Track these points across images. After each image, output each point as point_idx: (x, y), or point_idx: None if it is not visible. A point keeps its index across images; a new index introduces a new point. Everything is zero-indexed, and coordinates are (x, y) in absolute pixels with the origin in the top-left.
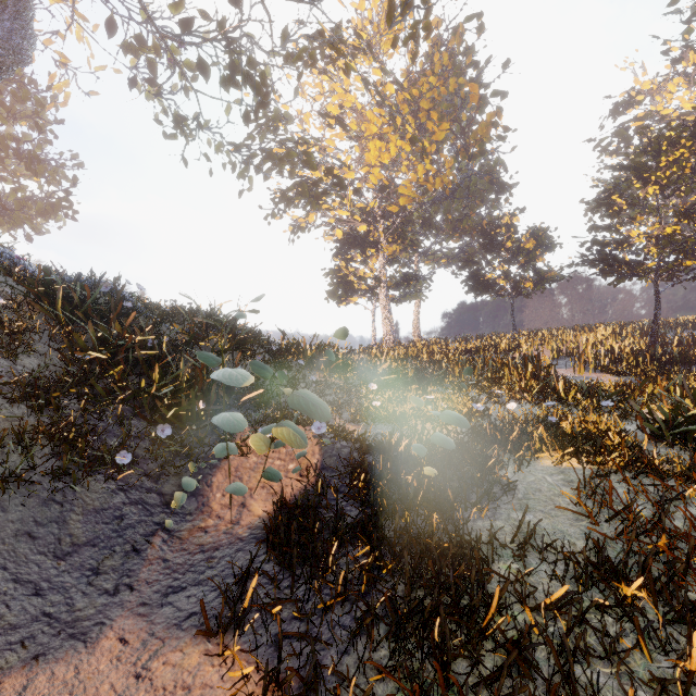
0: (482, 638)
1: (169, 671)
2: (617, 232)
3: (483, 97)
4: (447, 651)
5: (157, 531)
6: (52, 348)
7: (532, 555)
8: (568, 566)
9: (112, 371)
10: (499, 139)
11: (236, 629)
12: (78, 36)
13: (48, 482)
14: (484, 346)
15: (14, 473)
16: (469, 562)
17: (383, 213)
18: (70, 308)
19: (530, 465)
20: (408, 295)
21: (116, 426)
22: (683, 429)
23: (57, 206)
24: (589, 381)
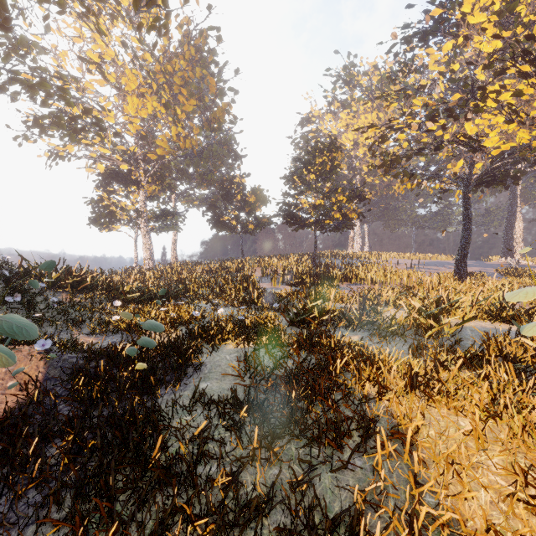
0: (146, 472)
1: None
2: (297, 198)
3: (222, 88)
4: (111, 489)
5: None
6: None
7: (201, 408)
8: (217, 409)
9: None
10: (231, 123)
11: None
12: None
13: None
14: (221, 268)
15: None
16: (152, 424)
17: (144, 157)
18: None
19: (219, 350)
20: (166, 226)
21: None
22: (301, 317)
23: None
24: (278, 290)
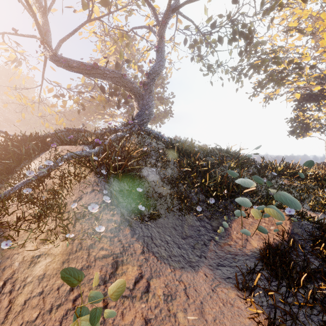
0: None
1: (223, 294)
2: None
3: None
4: None
5: (211, 239)
6: (175, 166)
7: None
8: None
9: (192, 175)
10: None
11: (250, 292)
12: (174, 50)
13: (177, 212)
14: None
15: (169, 207)
16: None
17: None
18: (178, 152)
19: None
20: None
21: (195, 196)
22: None
23: (167, 113)
24: None
